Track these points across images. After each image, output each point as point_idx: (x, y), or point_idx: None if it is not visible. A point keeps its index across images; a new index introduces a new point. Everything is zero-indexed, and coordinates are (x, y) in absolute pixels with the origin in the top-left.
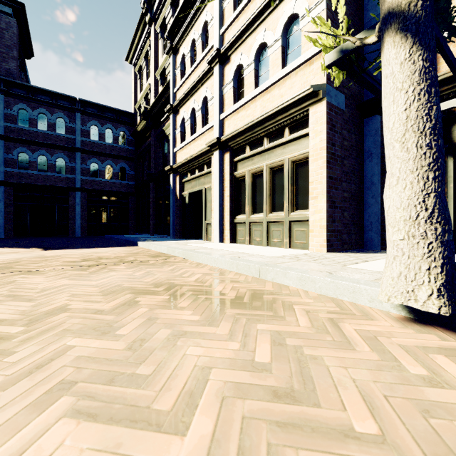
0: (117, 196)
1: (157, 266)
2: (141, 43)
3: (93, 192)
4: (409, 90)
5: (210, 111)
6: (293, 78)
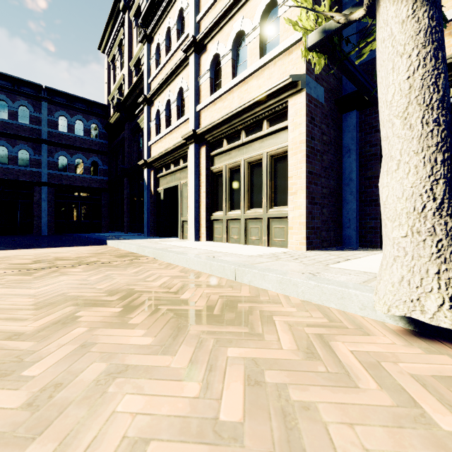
0: (88, 192)
1: (120, 267)
2: (114, 32)
3: (61, 187)
4: (412, 53)
5: (186, 103)
6: (271, 68)
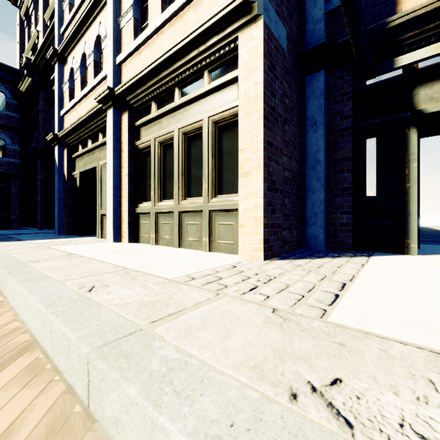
0: None
1: None
2: None
3: None
4: None
5: (104, 55)
6: None
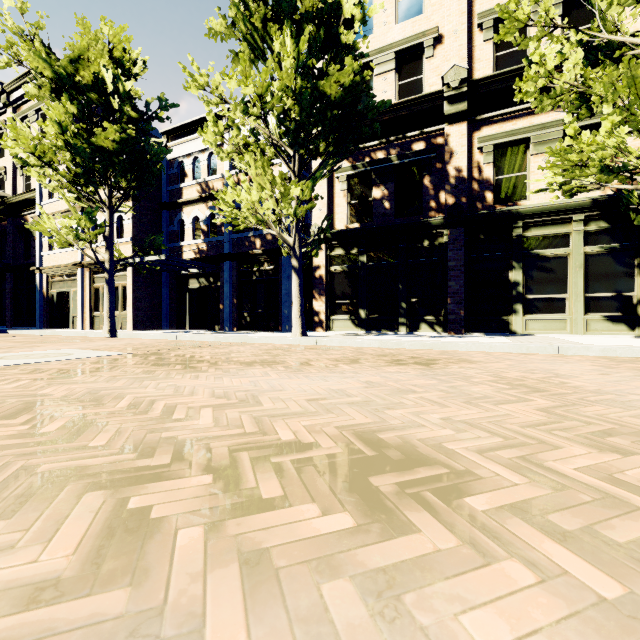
0: None
1: (37, 336)
2: None
3: None
4: (106, 294)
5: None
6: (121, 246)
